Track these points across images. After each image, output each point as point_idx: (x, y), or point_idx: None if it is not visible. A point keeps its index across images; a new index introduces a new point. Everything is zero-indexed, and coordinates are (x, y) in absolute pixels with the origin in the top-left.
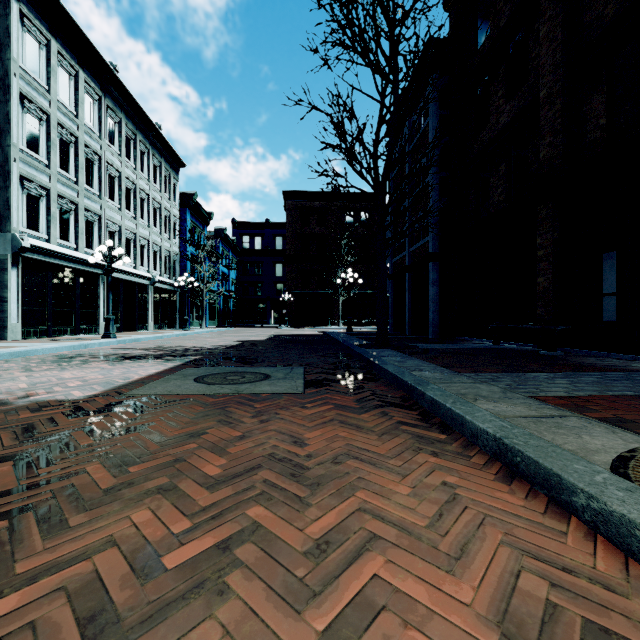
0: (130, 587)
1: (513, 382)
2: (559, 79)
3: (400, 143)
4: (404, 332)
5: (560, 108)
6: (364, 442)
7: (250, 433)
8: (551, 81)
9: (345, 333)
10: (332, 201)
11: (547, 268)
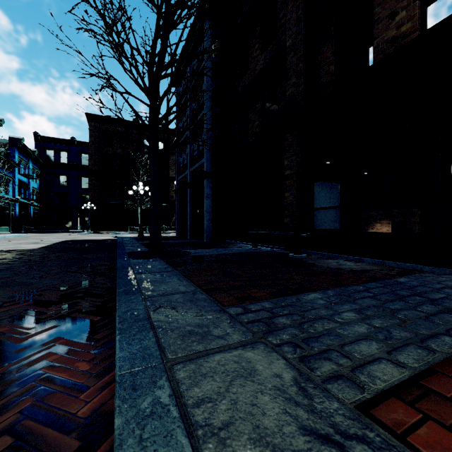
0: None
1: (298, 329)
2: (301, 31)
3: (184, 83)
4: (187, 236)
5: (302, 54)
6: None
7: None
8: (295, 33)
9: (135, 238)
10: (133, 129)
11: (292, 185)
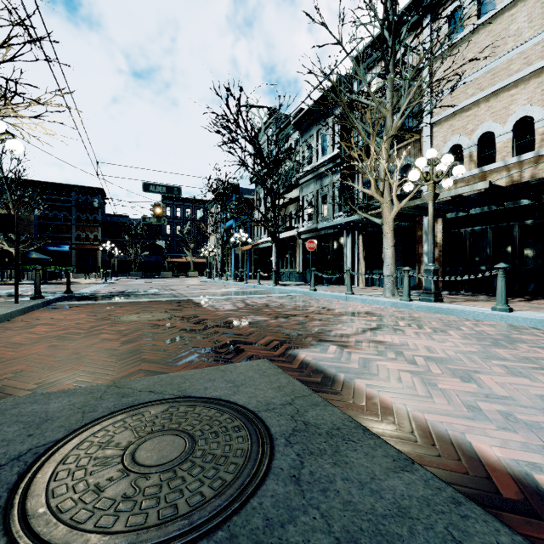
0: (113, 325)
1: None
2: None
3: None
4: None
5: None
6: (2, 351)
7: (88, 347)
8: None
9: None
10: None
11: None
